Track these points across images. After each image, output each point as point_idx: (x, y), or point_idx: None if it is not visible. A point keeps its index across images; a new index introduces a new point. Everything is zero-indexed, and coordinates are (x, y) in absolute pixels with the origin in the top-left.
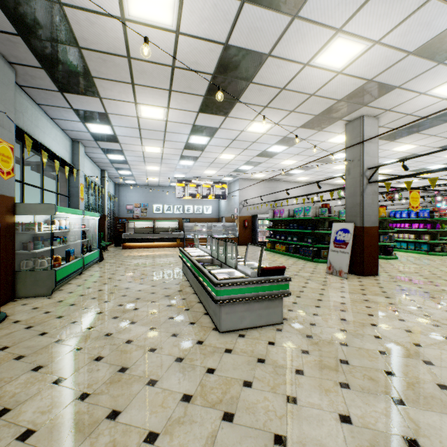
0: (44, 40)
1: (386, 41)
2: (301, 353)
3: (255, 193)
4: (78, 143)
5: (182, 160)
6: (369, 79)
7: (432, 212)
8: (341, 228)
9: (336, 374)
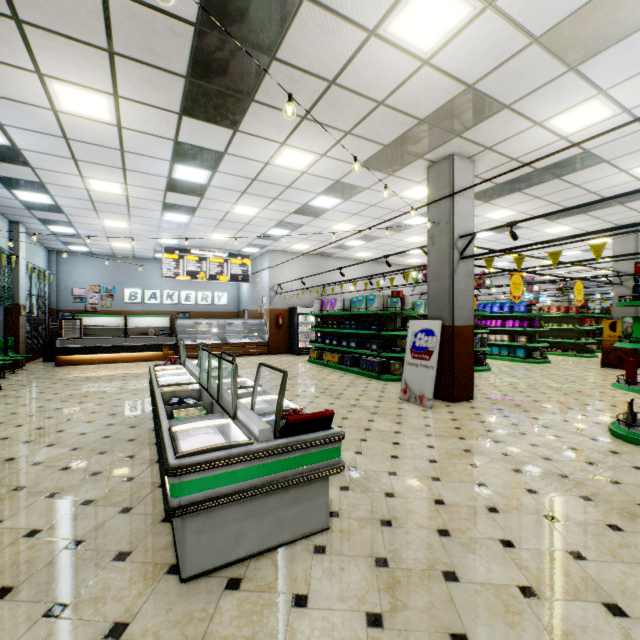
0: None
1: (504, 5)
2: (366, 625)
3: (294, 273)
4: None
5: (168, 213)
6: (470, 84)
7: (529, 305)
8: (423, 328)
9: None
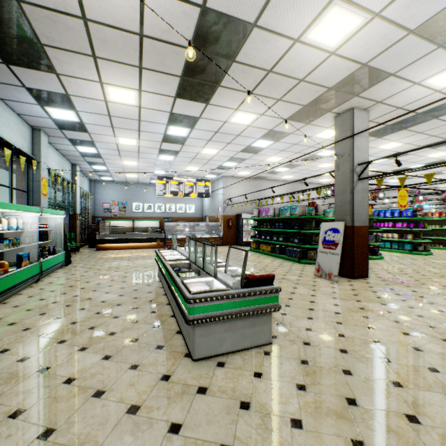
0: None
1: (387, 14)
2: (296, 389)
3: (239, 191)
4: (39, 131)
5: (161, 155)
6: (364, 63)
7: (415, 212)
8: (331, 228)
9: (345, 424)
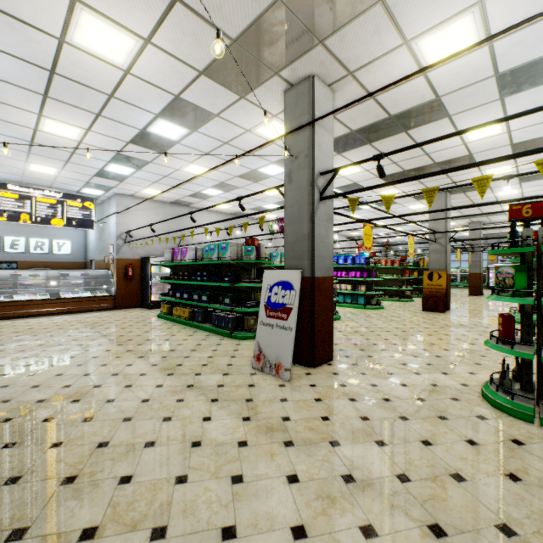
0: None
1: None
2: None
3: (147, 221)
4: None
5: None
6: None
7: (368, 258)
8: (279, 281)
9: None
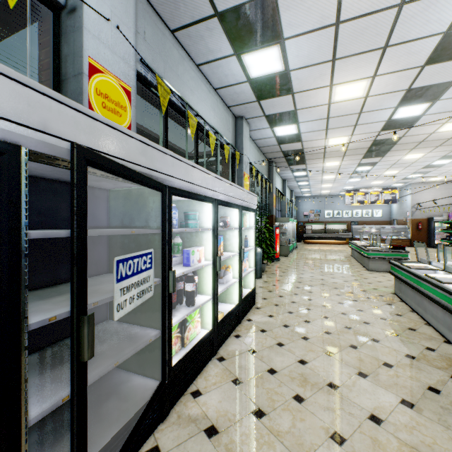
0: (292, 156)
1: None
2: None
3: (431, 195)
4: (285, 181)
5: (350, 179)
6: None
7: None
8: None
9: None
